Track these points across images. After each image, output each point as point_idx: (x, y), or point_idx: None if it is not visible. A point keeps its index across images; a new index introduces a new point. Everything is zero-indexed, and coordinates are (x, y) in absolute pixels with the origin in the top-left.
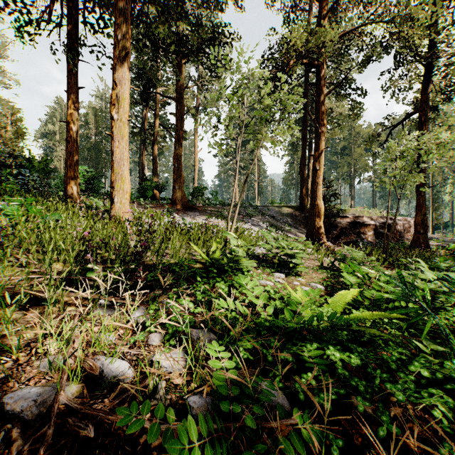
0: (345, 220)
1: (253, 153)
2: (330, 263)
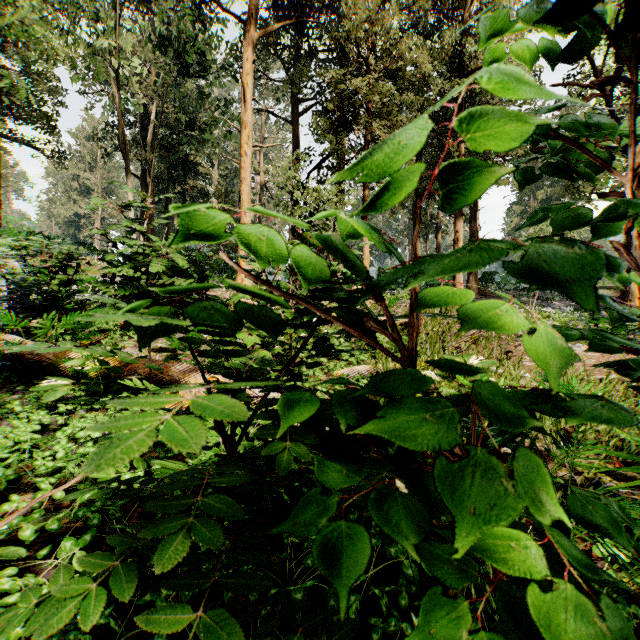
0: None
1: None
2: None
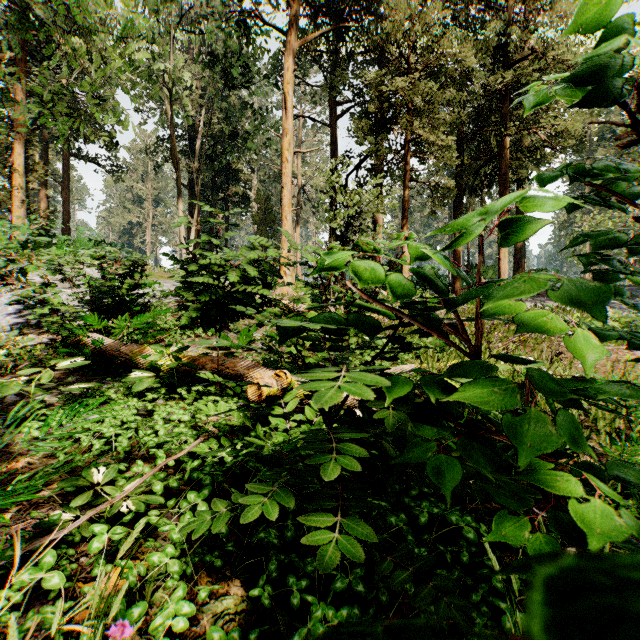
0: None
1: None
2: None
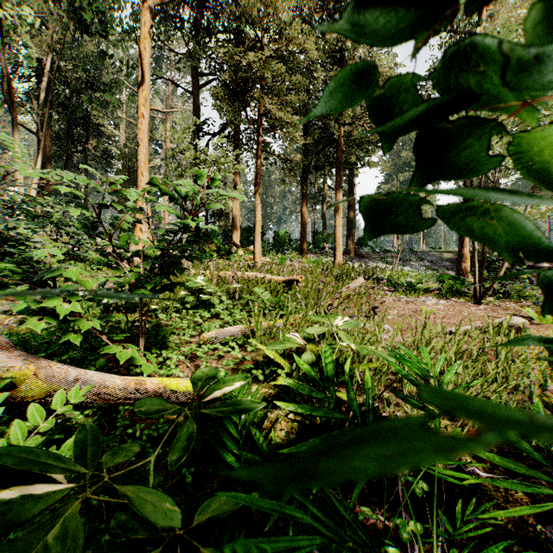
0: None
1: None
2: None
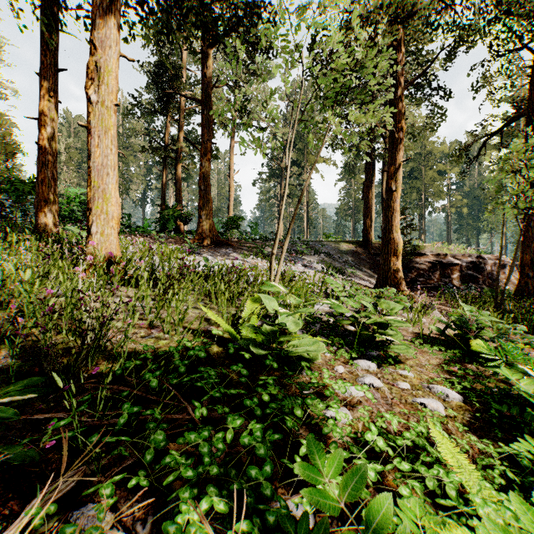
0: (423, 259)
1: (301, 177)
2: (439, 332)
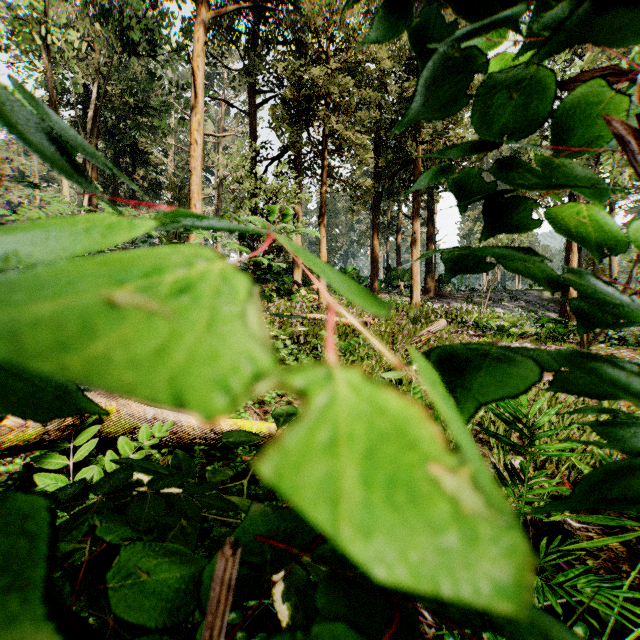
0: None
1: None
2: None
